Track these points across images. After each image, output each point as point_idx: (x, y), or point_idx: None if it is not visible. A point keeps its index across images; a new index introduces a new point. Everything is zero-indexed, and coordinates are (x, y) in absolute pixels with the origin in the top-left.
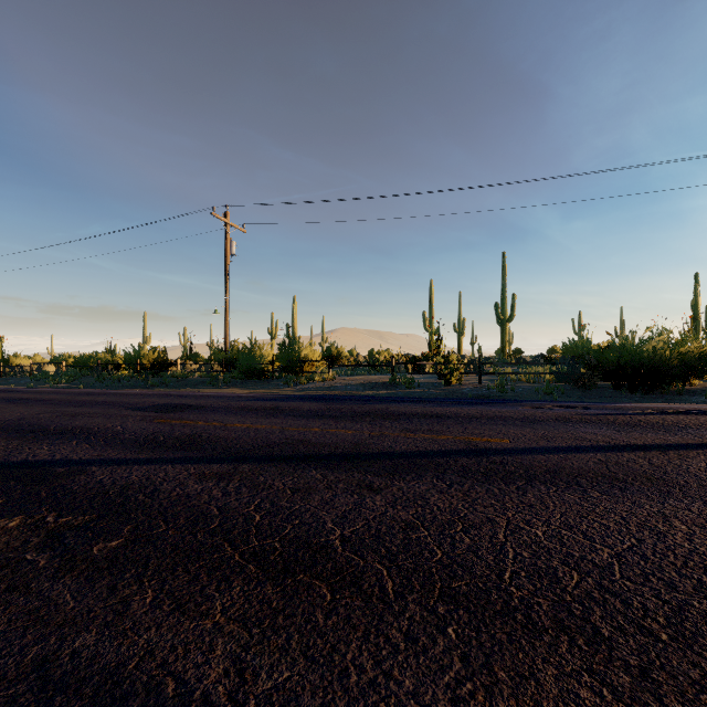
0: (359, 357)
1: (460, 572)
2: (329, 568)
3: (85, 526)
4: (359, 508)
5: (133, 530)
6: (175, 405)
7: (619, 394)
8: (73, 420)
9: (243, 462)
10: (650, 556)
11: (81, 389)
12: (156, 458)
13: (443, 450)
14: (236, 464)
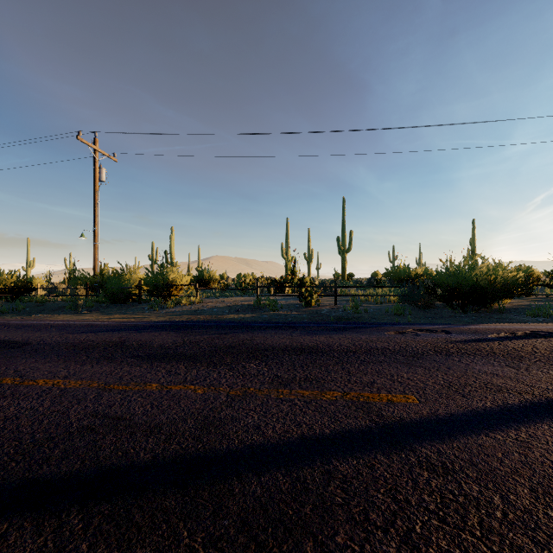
0: (229, 280)
1: None
2: None
3: None
4: None
5: None
6: None
7: (453, 313)
8: None
9: None
10: None
11: None
12: None
13: (339, 431)
14: None
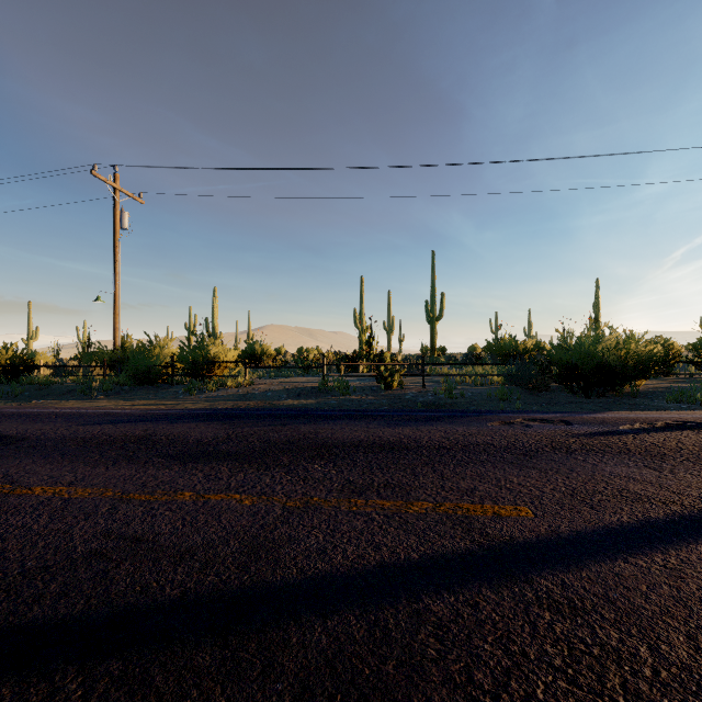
0: (287, 355)
1: None
2: None
3: None
4: None
5: None
6: None
7: (573, 398)
8: None
9: None
10: None
11: None
12: None
13: (431, 556)
14: None
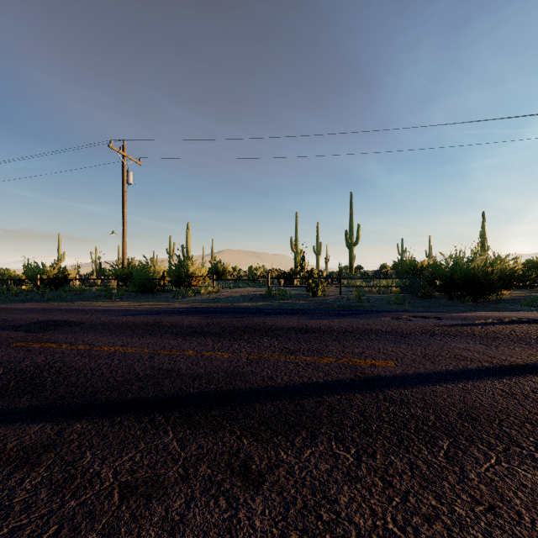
0: (241, 272)
1: None
2: None
3: None
4: None
5: None
6: (52, 322)
7: (451, 303)
8: None
9: (79, 416)
10: None
11: None
12: None
13: (330, 381)
14: (67, 422)
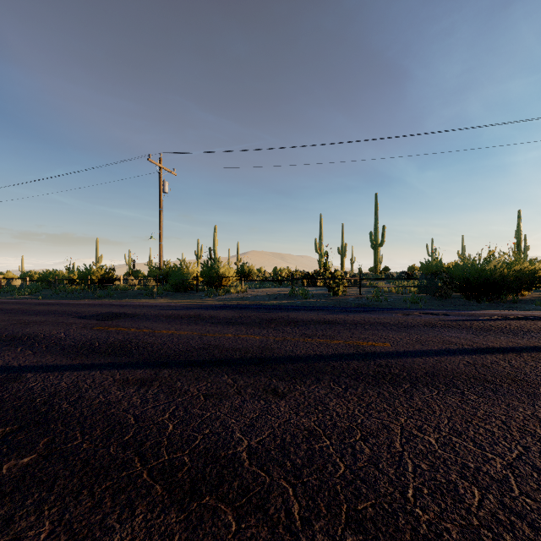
0: (266, 273)
1: (364, 490)
2: (236, 487)
3: (3, 439)
4: (265, 415)
5: (48, 444)
6: (114, 314)
7: (468, 303)
8: (24, 327)
9: (164, 367)
10: (540, 466)
11: (39, 300)
12: (87, 364)
13: (336, 353)
14: (158, 369)
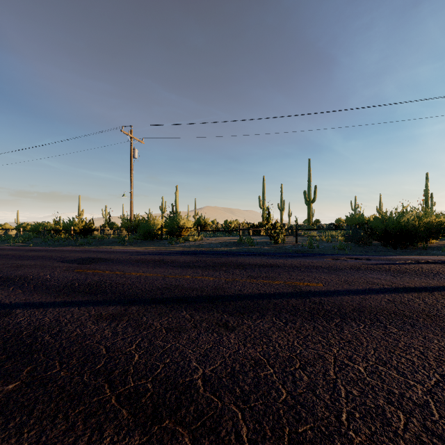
0: (218, 225)
1: (303, 414)
2: (192, 411)
3: None
4: (218, 346)
5: (31, 372)
6: (92, 259)
7: (386, 249)
8: (17, 270)
9: (132, 304)
10: None
11: (31, 247)
12: (68, 302)
13: (277, 292)
14: (127, 306)
